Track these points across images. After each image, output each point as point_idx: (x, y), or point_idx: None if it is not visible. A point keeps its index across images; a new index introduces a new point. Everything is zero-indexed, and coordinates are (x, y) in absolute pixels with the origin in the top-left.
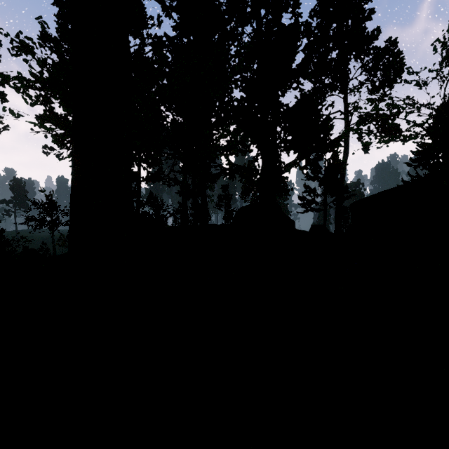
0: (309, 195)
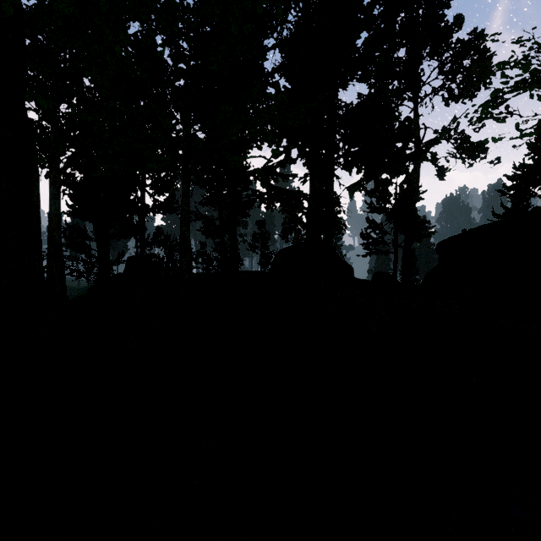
0: (374, 232)
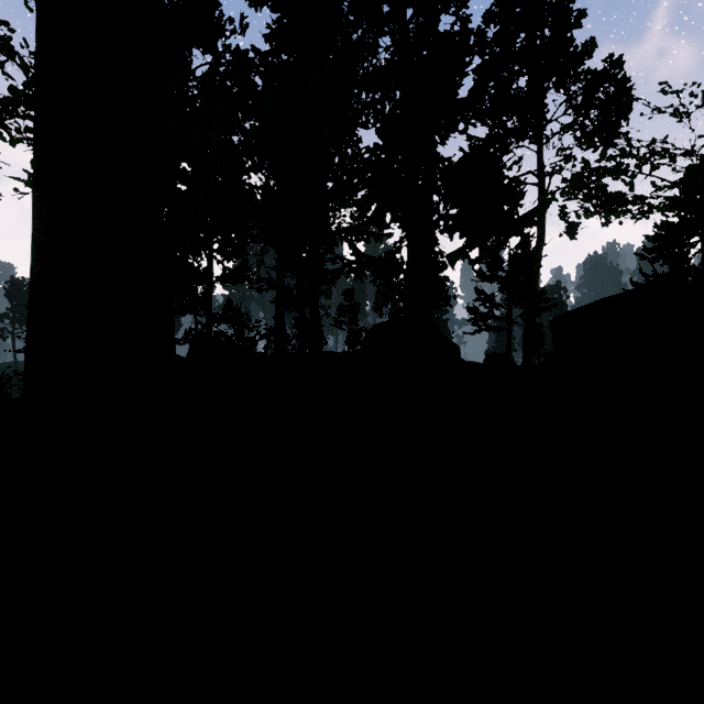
0: (484, 305)
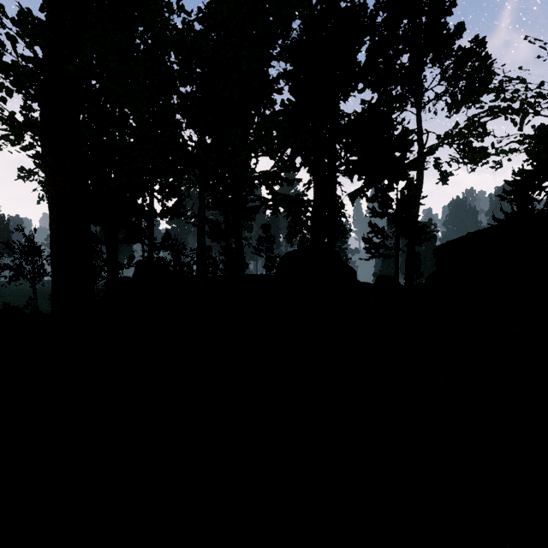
0: (376, 236)
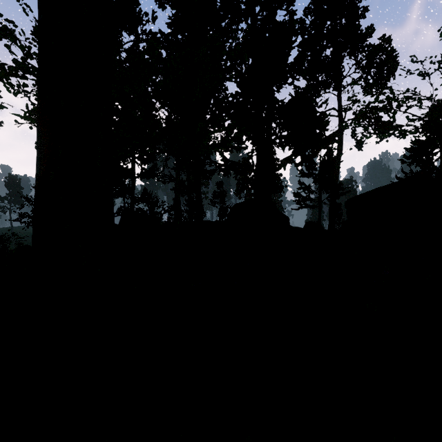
0: (304, 191)
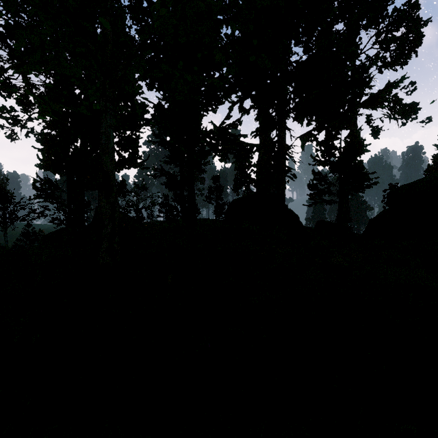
0: (320, 183)
